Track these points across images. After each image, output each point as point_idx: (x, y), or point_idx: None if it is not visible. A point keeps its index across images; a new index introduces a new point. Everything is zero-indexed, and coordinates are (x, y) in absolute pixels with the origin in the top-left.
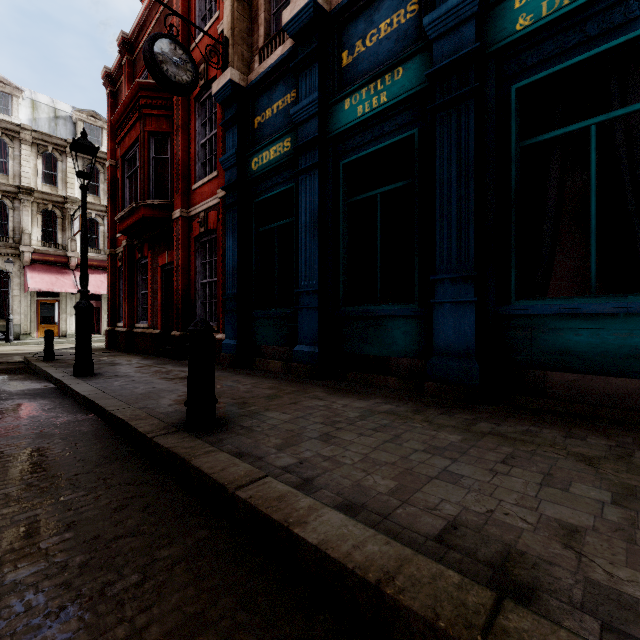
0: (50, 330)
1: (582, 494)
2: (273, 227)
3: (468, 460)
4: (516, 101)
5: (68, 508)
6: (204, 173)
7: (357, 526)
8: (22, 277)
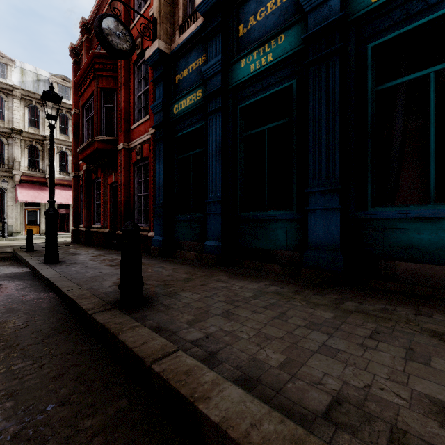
0: (30, 229)
1: (442, 369)
2: (189, 155)
3: (341, 335)
4: (371, 56)
5: (15, 377)
6: (140, 117)
7: (254, 402)
8: (14, 192)
